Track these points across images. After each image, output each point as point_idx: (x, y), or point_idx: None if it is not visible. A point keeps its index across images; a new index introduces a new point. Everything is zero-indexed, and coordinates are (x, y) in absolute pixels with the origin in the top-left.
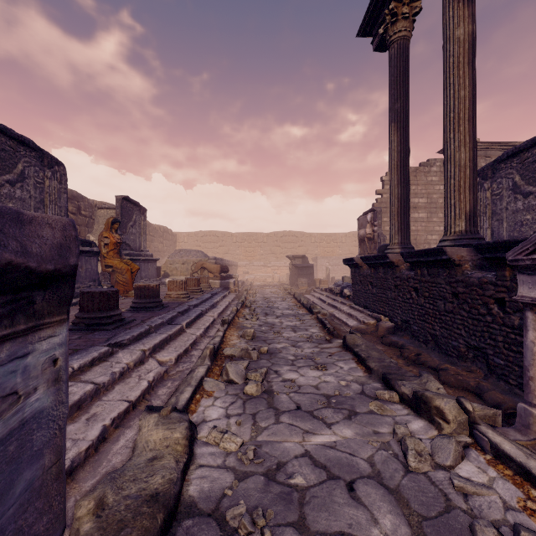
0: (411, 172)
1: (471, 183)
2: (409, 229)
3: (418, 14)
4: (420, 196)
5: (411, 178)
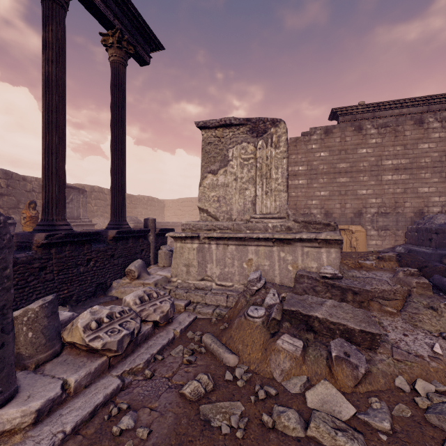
0: (291, 142)
1: (45, 184)
2: (119, 210)
3: (120, 41)
4: (300, 164)
5: (291, 148)
